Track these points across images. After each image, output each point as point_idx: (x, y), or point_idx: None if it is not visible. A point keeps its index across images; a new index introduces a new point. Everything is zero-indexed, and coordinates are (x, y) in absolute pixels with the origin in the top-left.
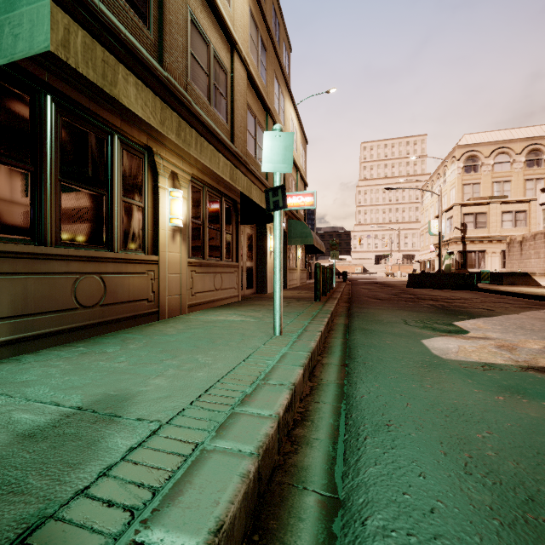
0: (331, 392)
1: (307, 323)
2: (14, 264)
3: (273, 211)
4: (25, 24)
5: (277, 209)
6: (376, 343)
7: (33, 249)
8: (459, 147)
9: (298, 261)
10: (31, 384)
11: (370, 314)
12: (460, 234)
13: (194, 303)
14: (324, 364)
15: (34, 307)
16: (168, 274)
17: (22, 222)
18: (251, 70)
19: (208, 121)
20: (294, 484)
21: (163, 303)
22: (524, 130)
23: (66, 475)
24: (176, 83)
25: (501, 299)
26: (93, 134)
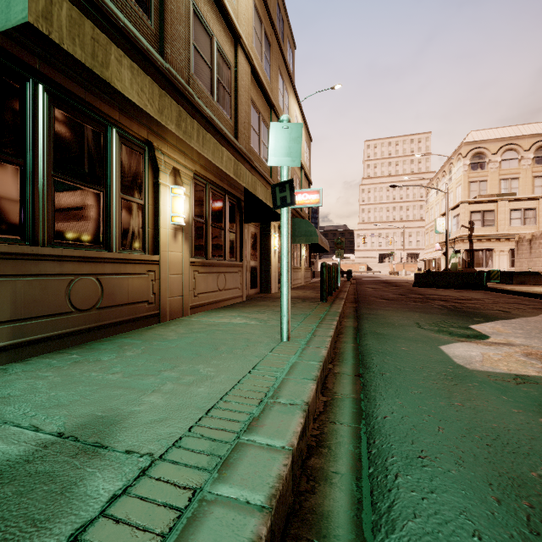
0: (348, 410)
1: (316, 326)
2: (2, 265)
3: (280, 208)
4: None
5: (284, 206)
6: (391, 350)
7: (23, 249)
8: (465, 144)
9: (302, 259)
10: (11, 401)
11: (380, 316)
12: (467, 232)
13: (197, 304)
14: (336, 373)
15: (24, 312)
16: (169, 275)
17: (11, 220)
18: (255, 65)
19: (211, 116)
20: (314, 539)
21: (165, 305)
22: (532, 126)
23: (28, 540)
24: (178, 76)
25: (515, 299)
26: (89, 127)
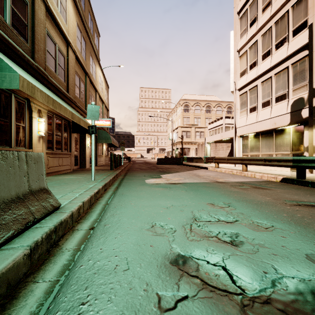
0: (111, 193)
1: (105, 177)
2: None
3: (91, 134)
4: (7, 78)
5: (93, 134)
6: (130, 181)
7: None
8: (182, 100)
9: (103, 151)
10: None
11: (133, 174)
12: (180, 140)
13: (49, 172)
14: (110, 188)
15: None
16: None
17: None
18: (78, 54)
19: (56, 83)
20: (98, 204)
21: None
22: (205, 97)
23: None
24: (41, 68)
25: (186, 167)
26: (3, 94)
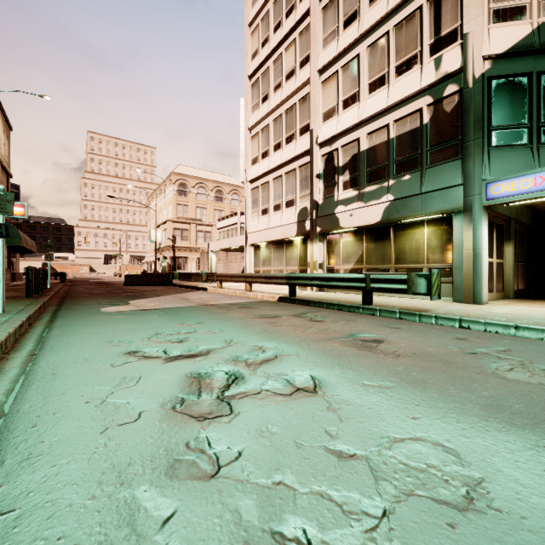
0: (42, 327)
1: (24, 307)
2: None
3: None
4: None
5: (1, 237)
6: (73, 312)
7: None
8: (174, 174)
9: None
10: None
11: (78, 302)
12: (171, 243)
13: None
14: (38, 322)
15: None
16: None
17: None
18: None
19: None
20: (27, 338)
21: None
22: (215, 175)
23: None
24: None
25: (176, 289)
26: None
